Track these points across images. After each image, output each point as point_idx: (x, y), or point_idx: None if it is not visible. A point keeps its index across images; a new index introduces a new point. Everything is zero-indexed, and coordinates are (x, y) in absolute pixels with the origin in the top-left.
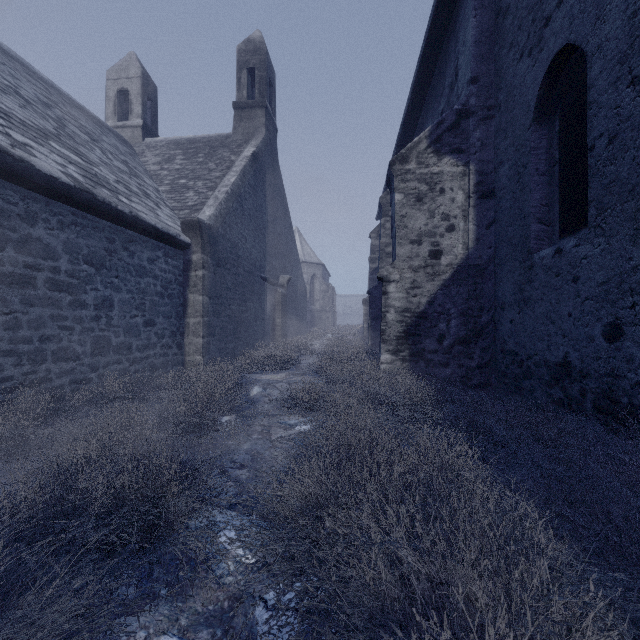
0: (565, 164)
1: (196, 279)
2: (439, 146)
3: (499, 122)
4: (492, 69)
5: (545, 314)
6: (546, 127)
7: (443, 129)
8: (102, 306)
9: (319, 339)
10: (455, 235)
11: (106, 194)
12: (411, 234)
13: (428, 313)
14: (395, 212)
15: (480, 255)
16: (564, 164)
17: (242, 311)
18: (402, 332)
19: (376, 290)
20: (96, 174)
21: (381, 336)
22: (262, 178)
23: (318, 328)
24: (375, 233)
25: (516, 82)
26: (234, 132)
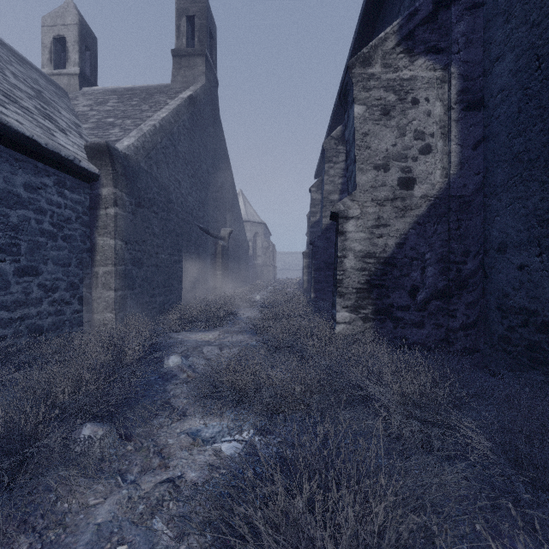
0: None
1: (106, 219)
2: (411, 44)
3: (494, 6)
4: None
5: None
6: None
7: (416, 22)
8: None
9: (260, 291)
10: (432, 158)
11: None
12: (375, 157)
13: (397, 258)
14: (355, 129)
15: (465, 183)
16: None
17: (175, 261)
18: (364, 283)
19: (319, 240)
20: None
21: (337, 288)
22: (201, 125)
23: (260, 281)
24: (315, 187)
25: None
26: (173, 80)
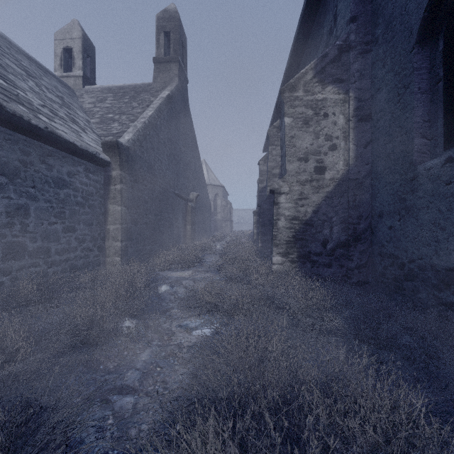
0: (451, 79)
1: (115, 192)
2: (323, 76)
3: (376, 54)
4: (369, 9)
5: (432, 221)
6: (428, 49)
7: (326, 62)
8: (16, 213)
9: (220, 241)
10: (337, 153)
11: (20, 109)
12: (299, 152)
13: (313, 221)
14: (285, 133)
15: (359, 170)
16: (450, 79)
17: (158, 220)
18: (291, 237)
19: (265, 203)
20: (17, 95)
21: (273, 240)
22: (175, 116)
23: (219, 233)
24: (263, 161)
25: (396, 13)
26: (154, 81)
